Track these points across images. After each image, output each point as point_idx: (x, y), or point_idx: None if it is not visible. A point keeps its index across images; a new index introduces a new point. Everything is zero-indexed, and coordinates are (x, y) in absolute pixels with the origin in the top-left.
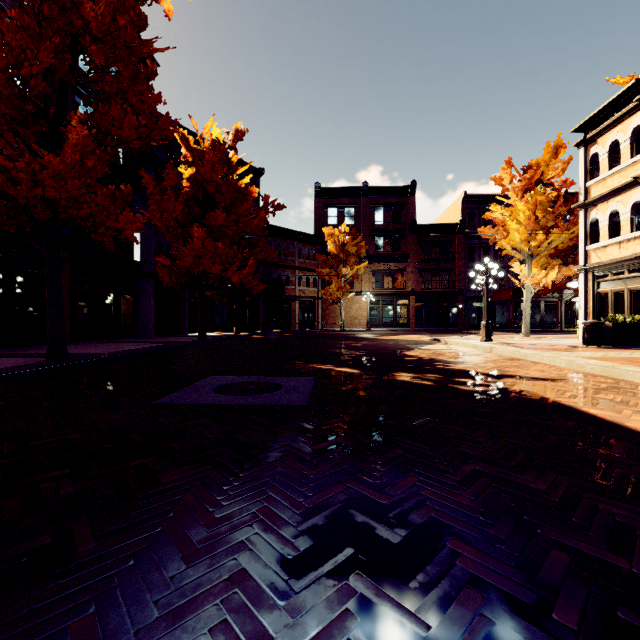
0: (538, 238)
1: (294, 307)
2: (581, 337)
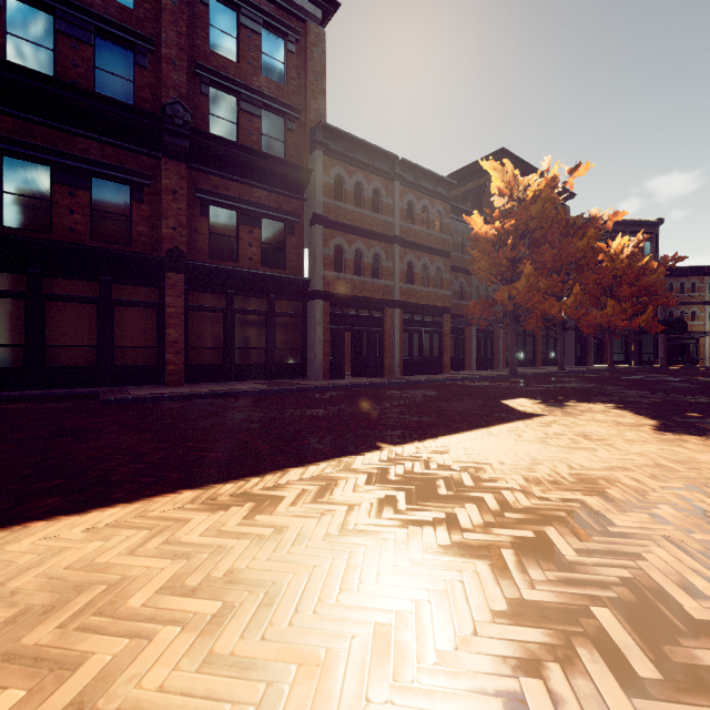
0: None
1: (702, 342)
2: None
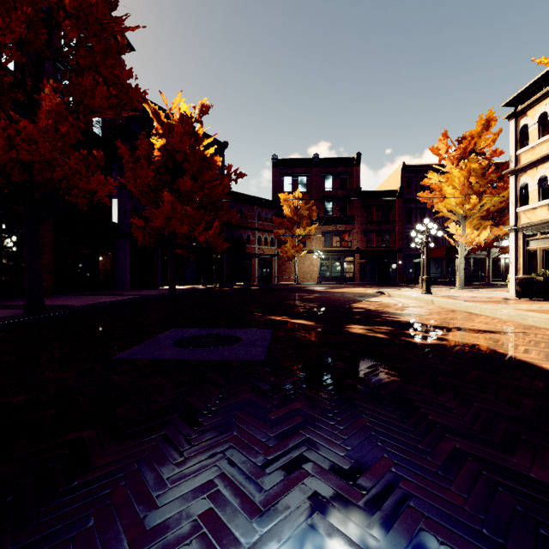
0: (472, 201)
1: (254, 263)
2: (512, 290)
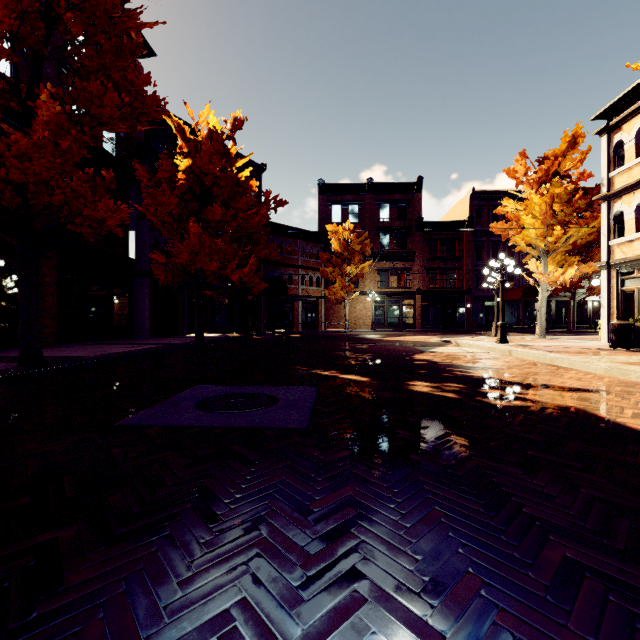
0: (555, 233)
1: (297, 307)
2: (603, 339)
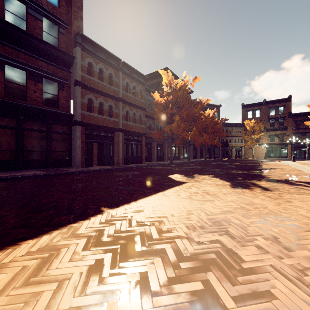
0: None
1: (232, 150)
2: None
